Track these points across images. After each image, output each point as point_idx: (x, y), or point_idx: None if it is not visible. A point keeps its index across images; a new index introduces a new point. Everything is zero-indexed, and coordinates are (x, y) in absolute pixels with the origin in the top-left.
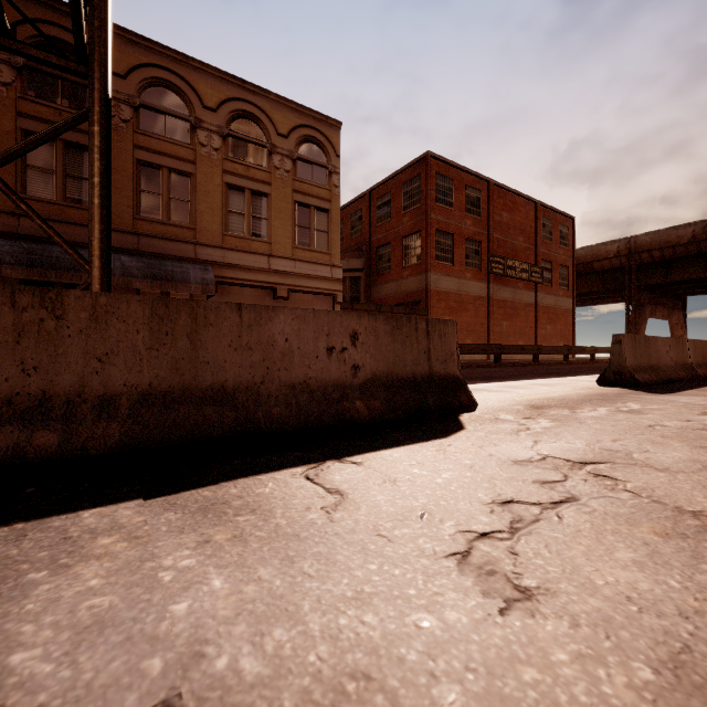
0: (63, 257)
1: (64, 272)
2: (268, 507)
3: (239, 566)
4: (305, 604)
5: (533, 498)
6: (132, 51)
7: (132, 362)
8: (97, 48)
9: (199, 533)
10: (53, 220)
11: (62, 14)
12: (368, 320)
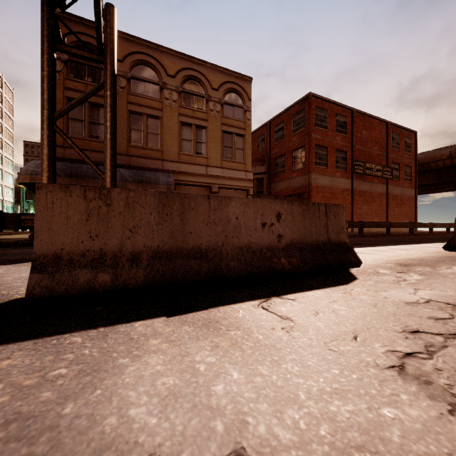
0: (89, 171)
1: (89, 179)
2: (246, 326)
3: (244, 364)
4: (300, 394)
5: (433, 330)
6: (126, 45)
7: (148, 232)
8: (109, 45)
9: (209, 340)
10: (83, 149)
11: (88, 27)
12: (287, 205)
